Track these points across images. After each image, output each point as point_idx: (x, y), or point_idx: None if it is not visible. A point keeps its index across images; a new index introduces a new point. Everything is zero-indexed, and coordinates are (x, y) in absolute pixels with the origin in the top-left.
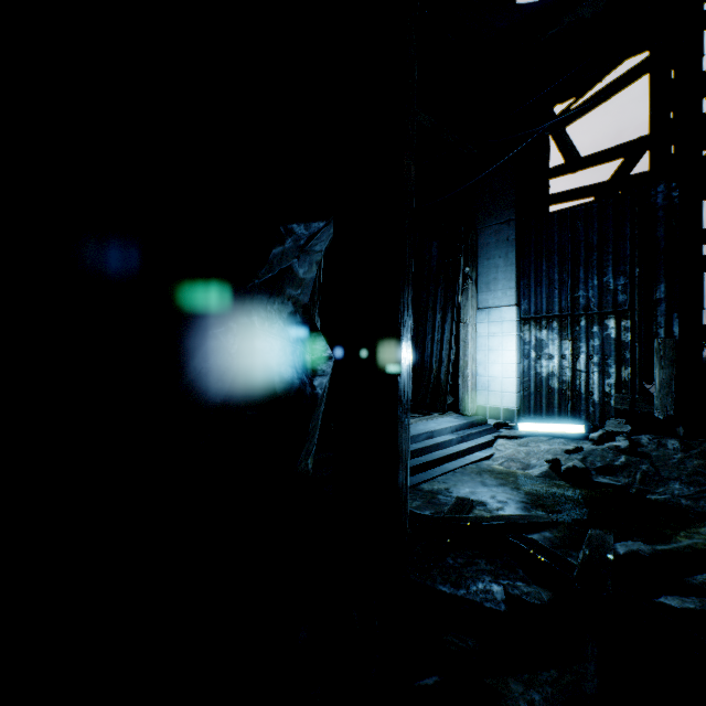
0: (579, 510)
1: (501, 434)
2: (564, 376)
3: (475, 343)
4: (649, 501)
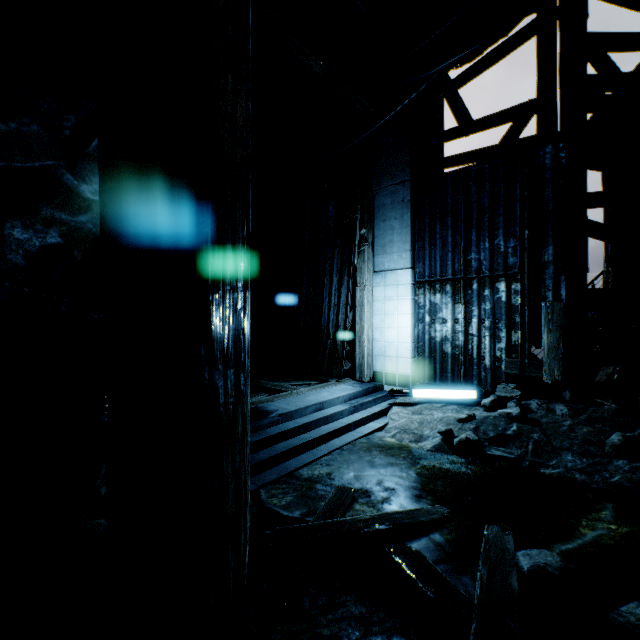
0: (473, 495)
1: (396, 400)
2: (457, 341)
3: (372, 307)
4: (543, 477)
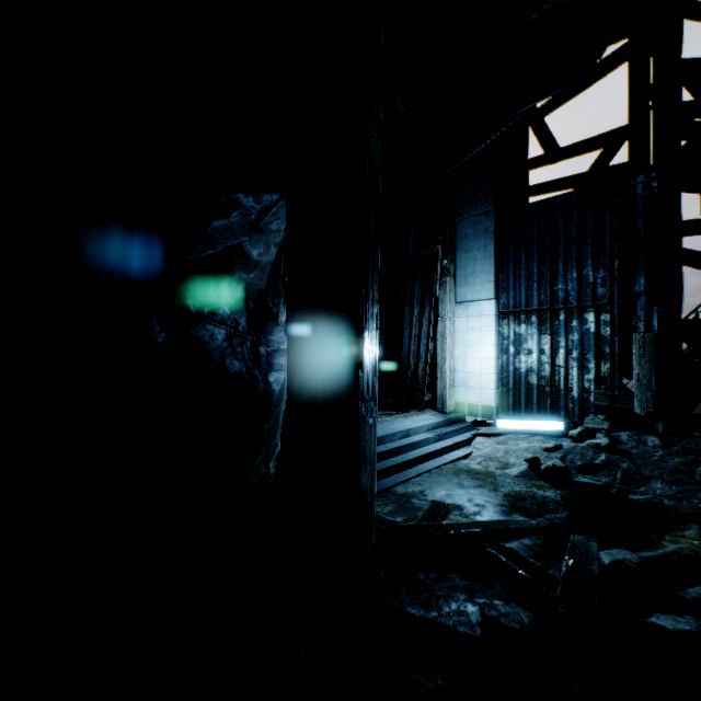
0: (560, 513)
1: (479, 431)
2: (543, 372)
3: (454, 338)
4: (631, 501)
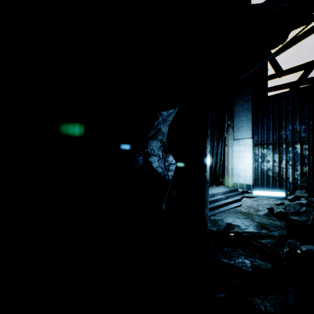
0: (283, 230)
1: (244, 195)
2: (275, 170)
3: (232, 155)
4: None
